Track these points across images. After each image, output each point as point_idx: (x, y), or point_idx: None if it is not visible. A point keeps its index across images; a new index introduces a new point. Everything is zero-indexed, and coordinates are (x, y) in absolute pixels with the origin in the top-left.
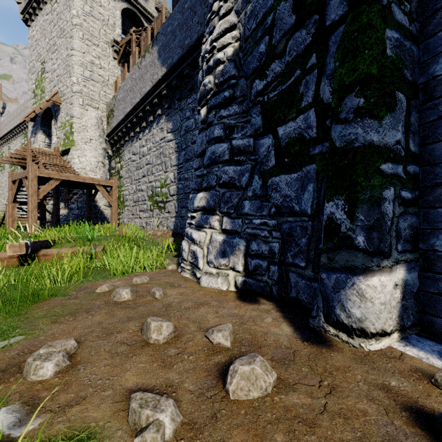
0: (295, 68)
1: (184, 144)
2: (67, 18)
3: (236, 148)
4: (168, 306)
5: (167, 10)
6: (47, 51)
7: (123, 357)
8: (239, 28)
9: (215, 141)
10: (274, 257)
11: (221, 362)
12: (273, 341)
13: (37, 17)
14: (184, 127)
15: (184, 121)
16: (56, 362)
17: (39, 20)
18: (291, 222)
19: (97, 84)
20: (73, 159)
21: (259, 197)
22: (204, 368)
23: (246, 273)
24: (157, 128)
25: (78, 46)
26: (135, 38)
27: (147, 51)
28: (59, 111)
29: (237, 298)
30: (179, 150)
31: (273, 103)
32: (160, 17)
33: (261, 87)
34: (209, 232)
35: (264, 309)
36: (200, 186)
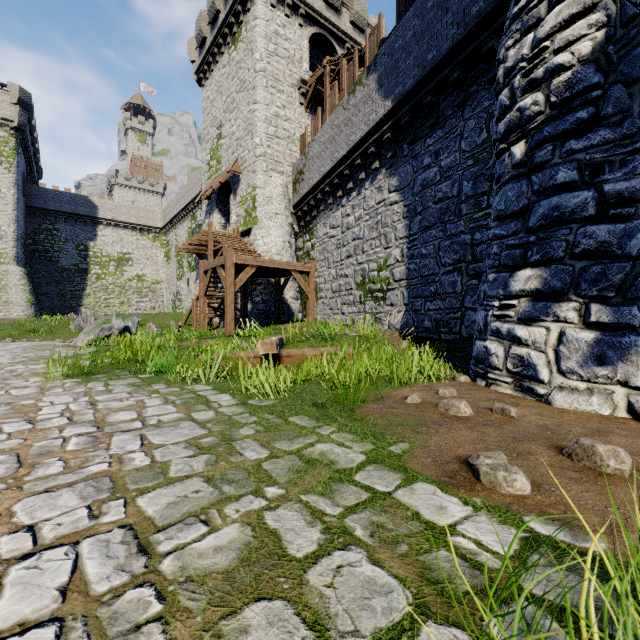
0: None
1: (419, 206)
2: (248, 65)
3: (613, 195)
4: (548, 428)
5: (366, 21)
6: (224, 112)
7: (594, 485)
8: (607, 7)
9: (557, 189)
10: None
11: None
12: None
13: (212, 73)
14: (420, 181)
15: (419, 173)
16: (524, 476)
17: (215, 76)
18: None
19: (281, 142)
20: (256, 240)
21: None
22: None
23: None
24: (372, 188)
25: (261, 98)
26: (329, 70)
27: (358, 83)
28: (238, 183)
29: None
30: (411, 215)
31: None
32: (376, 32)
33: None
34: (555, 327)
35: None
36: (520, 260)
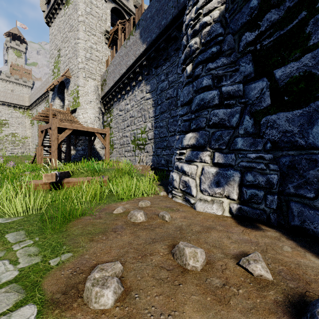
0: (299, 11)
1: (159, 101)
2: (75, 17)
3: (226, 93)
4: (180, 229)
5: None
6: (61, 42)
7: (171, 285)
8: None
9: (203, 90)
10: (272, 187)
11: (279, 300)
12: (315, 276)
13: (55, 20)
14: (160, 88)
15: (159, 84)
16: (114, 289)
17: (56, 21)
18: (294, 155)
19: (94, 62)
20: (79, 115)
21: (251, 135)
22: (265, 308)
23: (241, 201)
24: (138, 90)
25: (82, 36)
26: (120, 27)
27: (131, 34)
28: (69, 83)
29: (237, 224)
30: (156, 105)
31: (268, 49)
32: (140, 9)
33: (252, 37)
34: (200, 165)
35: (273, 236)
36: (188, 128)
